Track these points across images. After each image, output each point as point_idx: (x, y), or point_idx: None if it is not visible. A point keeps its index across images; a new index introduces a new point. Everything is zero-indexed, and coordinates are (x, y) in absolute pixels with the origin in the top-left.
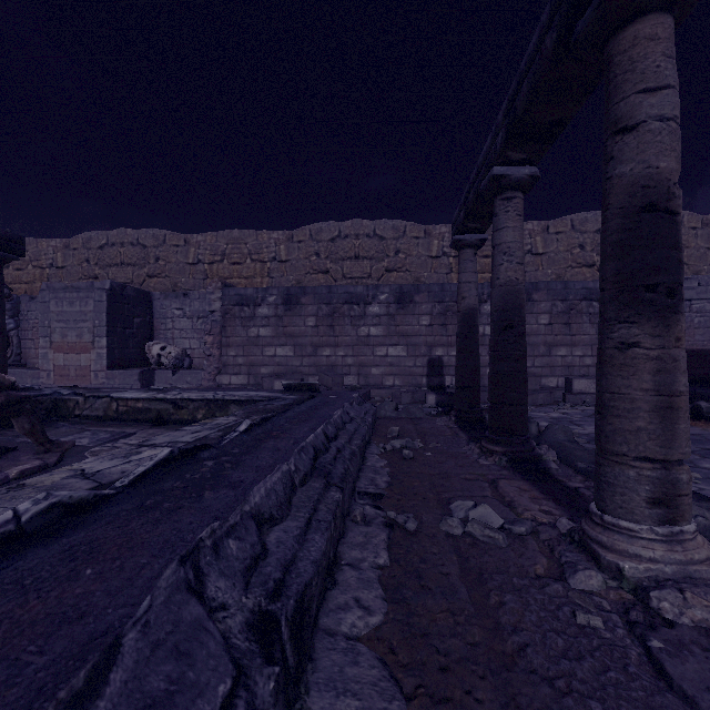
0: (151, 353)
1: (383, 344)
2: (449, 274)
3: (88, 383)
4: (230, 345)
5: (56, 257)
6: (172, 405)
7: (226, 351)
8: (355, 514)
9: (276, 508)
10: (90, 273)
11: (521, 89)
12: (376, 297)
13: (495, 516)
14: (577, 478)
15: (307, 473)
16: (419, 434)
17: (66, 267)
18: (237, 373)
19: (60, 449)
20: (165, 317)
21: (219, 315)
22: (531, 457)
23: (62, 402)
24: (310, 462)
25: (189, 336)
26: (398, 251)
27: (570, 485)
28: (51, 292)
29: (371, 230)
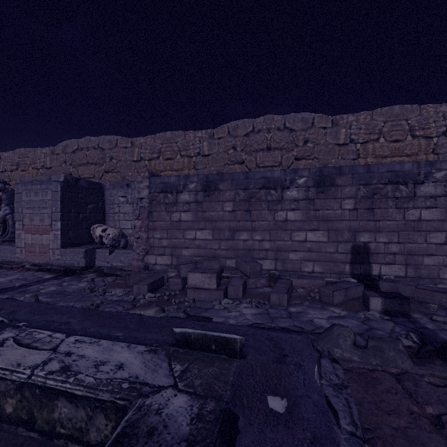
0: (95, 234)
1: (301, 229)
2: (356, 159)
3: (48, 258)
4: (155, 228)
5: (45, 161)
6: None
7: (153, 233)
8: None
9: None
10: (66, 171)
11: None
12: (294, 181)
13: None
14: None
15: None
16: None
17: (52, 168)
18: (162, 254)
19: None
20: (113, 203)
21: (146, 202)
22: None
23: None
24: None
25: (130, 218)
26: (307, 140)
27: None
28: (23, 185)
29: (281, 123)
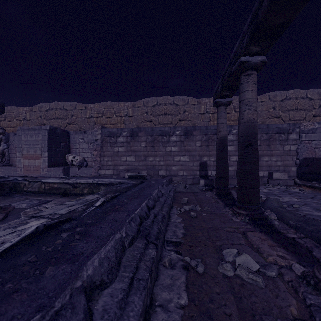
0: (68, 159)
1: (178, 155)
2: (209, 122)
3: (39, 173)
4: (105, 156)
5: (26, 115)
6: (71, 186)
7: (103, 158)
8: (165, 261)
9: (107, 273)
10: (41, 122)
11: (262, 4)
12: (174, 133)
13: (253, 262)
14: (291, 231)
15: (134, 236)
16: (198, 201)
17: (30, 120)
18: (108, 169)
19: (5, 211)
20: (75, 143)
21: (99, 141)
22: (262, 217)
23: (18, 184)
24: (136, 227)
25: (86, 151)
26: (185, 111)
27: (289, 236)
28: (22, 131)
29: (172, 101)
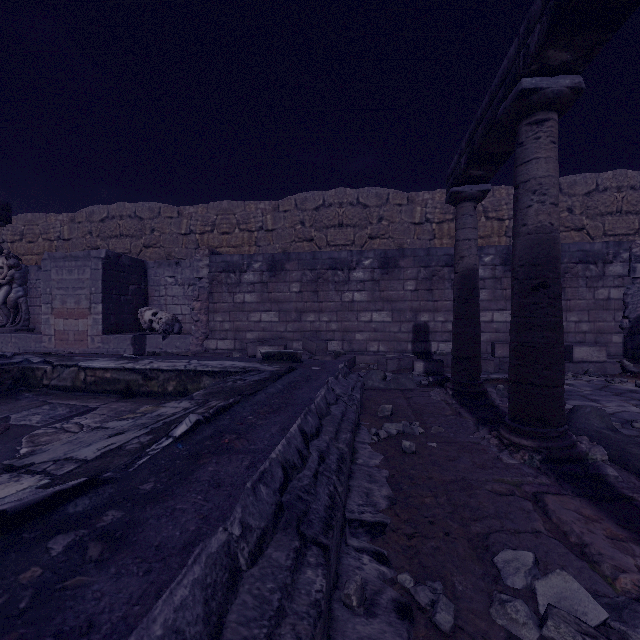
0: (143, 318)
1: (367, 309)
2: (432, 240)
3: (85, 347)
4: (217, 311)
5: (62, 230)
6: (141, 376)
7: (213, 316)
8: (348, 592)
9: None
10: (92, 244)
11: None
12: (360, 263)
13: (588, 600)
14: None
15: (266, 528)
16: (415, 412)
17: (71, 240)
18: (224, 338)
19: None
20: (159, 285)
21: (206, 282)
22: (574, 456)
23: (30, 370)
24: (273, 498)
25: (180, 303)
26: (381, 218)
27: None
28: (52, 261)
29: (354, 198)
